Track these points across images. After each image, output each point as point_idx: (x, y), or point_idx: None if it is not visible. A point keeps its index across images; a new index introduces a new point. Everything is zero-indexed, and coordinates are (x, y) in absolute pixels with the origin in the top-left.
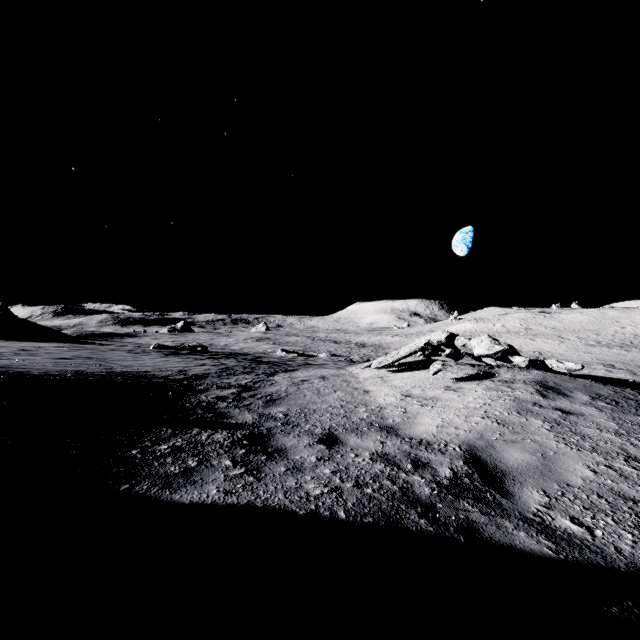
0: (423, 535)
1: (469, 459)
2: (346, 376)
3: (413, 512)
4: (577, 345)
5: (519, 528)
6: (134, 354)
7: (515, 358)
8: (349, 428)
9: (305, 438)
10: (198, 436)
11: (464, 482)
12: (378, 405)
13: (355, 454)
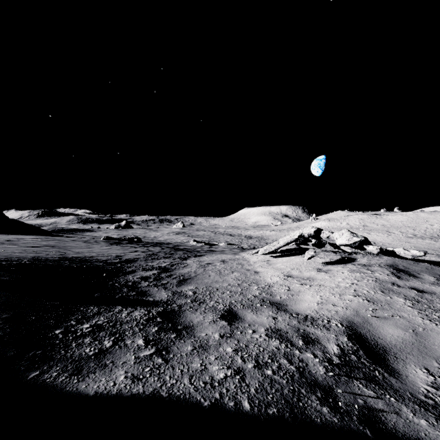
0: (329, 429)
1: (351, 335)
2: (240, 260)
3: (314, 398)
4: (400, 237)
5: (417, 414)
6: (88, 243)
7: (369, 247)
8: (245, 304)
9: (210, 314)
10: (119, 314)
11: (352, 359)
12: (266, 284)
13: (252, 330)
